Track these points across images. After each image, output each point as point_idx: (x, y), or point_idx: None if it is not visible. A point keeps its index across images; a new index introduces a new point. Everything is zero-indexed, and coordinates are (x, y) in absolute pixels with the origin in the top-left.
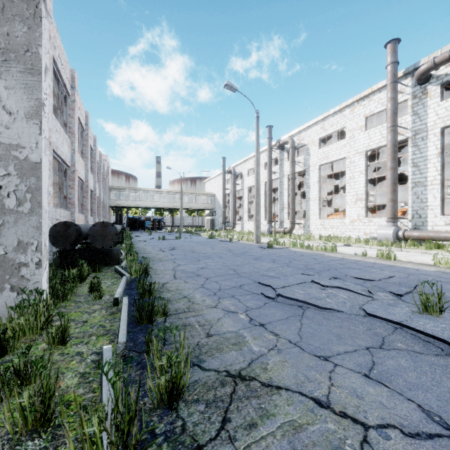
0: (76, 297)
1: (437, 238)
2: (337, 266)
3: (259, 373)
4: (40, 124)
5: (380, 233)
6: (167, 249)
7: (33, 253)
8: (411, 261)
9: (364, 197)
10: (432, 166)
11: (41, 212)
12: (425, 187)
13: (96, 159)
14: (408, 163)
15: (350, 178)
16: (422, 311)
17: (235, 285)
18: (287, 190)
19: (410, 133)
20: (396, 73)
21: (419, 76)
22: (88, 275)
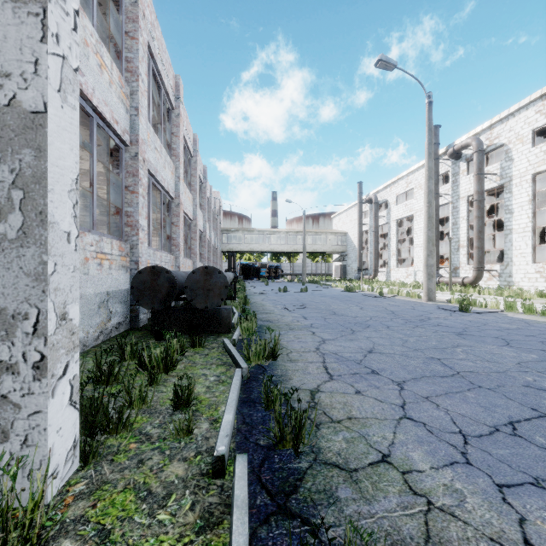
0: (149, 416)
1: None
2: None
3: None
4: (43, 14)
5: None
6: (294, 308)
7: (27, 339)
8: None
9: None
10: None
11: (46, 237)
12: None
13: (206, 193)
14: None
15: None
16: None
17: (496, 423)
18: (466, 219)
19: None
20: None
21: None
22: (181, 359)
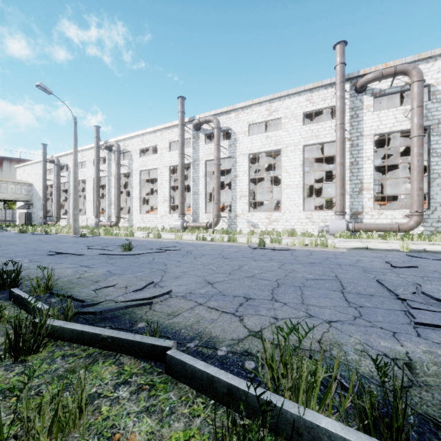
0: None
1: (199, 226)
2: (120, 242)
3: (24, 268)
4: None
5: (174, 224)
6: None
7: None
8: (168, 238)
9: (169, 199)
10: (201, 183)
11: None
12: (198, 195)
13: None
14: (208, 176)
15: (160, 184)
16: (123, 251)
17: (30, 254)
18: (114, 188)
19: (192, 160)
20: (184, 119)
21: (194, 126)
22: None
